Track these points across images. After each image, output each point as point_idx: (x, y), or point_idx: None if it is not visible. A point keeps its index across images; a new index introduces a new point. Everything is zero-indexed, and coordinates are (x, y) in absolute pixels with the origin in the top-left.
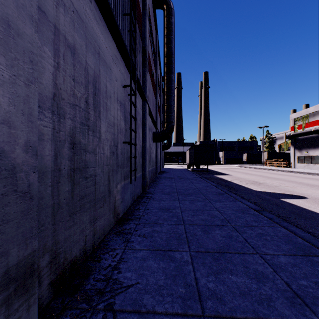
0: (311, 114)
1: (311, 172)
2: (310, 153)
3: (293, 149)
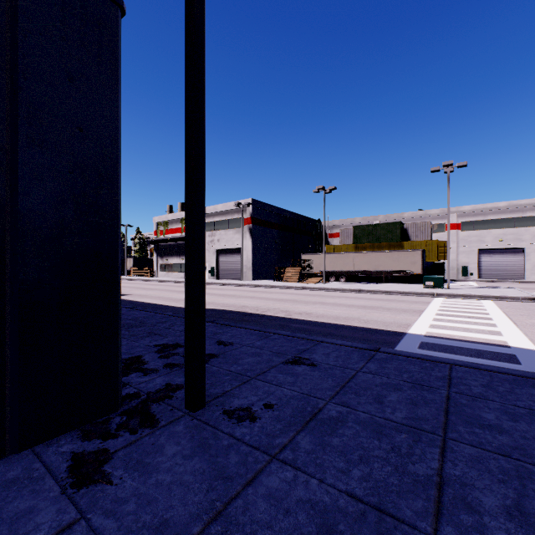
0: (170, 221)
1: (164, 279)
2: (170, 261)
3: (156, 256)
